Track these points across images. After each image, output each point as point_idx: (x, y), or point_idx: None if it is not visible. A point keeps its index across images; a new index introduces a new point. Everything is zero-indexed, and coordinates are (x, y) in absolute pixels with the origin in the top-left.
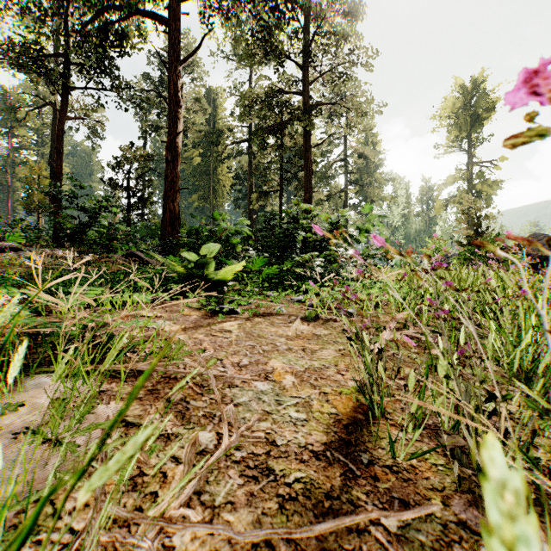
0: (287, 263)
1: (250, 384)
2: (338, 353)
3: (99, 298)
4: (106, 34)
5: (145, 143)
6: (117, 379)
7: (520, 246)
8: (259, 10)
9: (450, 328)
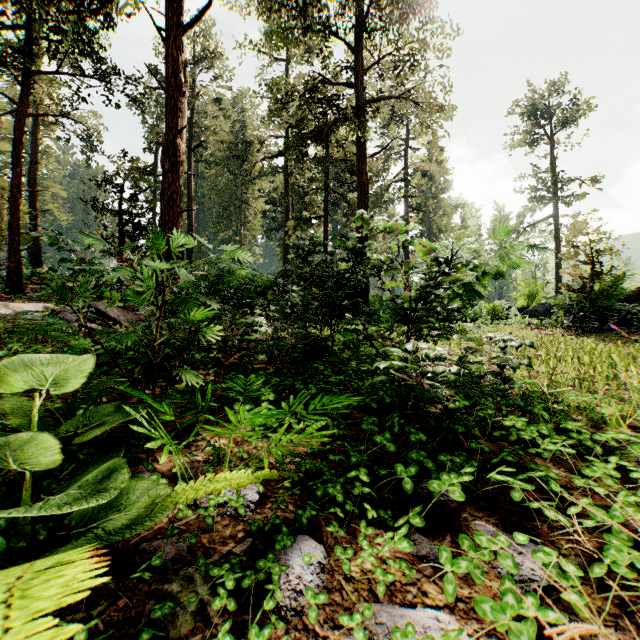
0: (341, 337)
1: None
2: None
3: None
4: None
5: (156, 159)
6: None
7: None
8: None
9: None
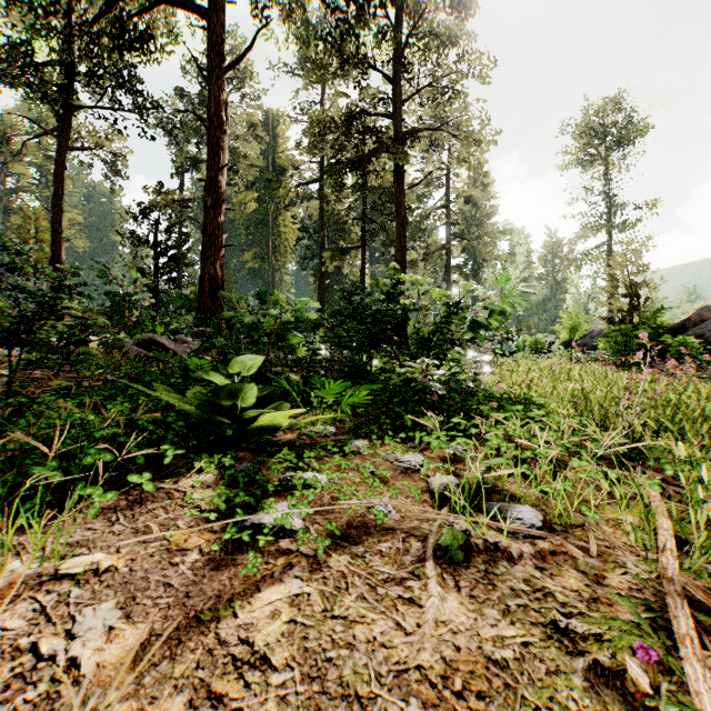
0: (378, 362)
1: None
2: None
3: None
4: (120, 29)
5: (182, 183)
6: None
7: (687, 323)
8: None
9: None
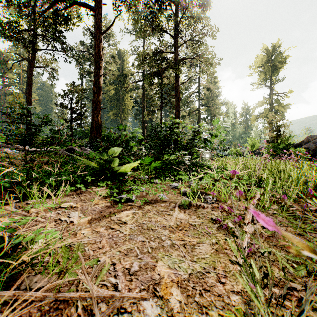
0: (166, 156)
1: (139, 306)
2: (213, 248)
3: (31, 191)
4: (57, 16)
5: (82, 82)
6: (6, 305)
7: (302, 143)
8: (148, 3)
9: (289, 214)
